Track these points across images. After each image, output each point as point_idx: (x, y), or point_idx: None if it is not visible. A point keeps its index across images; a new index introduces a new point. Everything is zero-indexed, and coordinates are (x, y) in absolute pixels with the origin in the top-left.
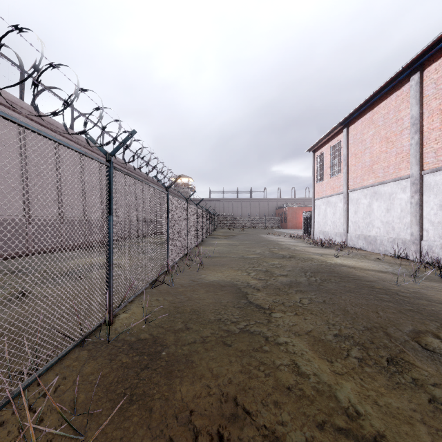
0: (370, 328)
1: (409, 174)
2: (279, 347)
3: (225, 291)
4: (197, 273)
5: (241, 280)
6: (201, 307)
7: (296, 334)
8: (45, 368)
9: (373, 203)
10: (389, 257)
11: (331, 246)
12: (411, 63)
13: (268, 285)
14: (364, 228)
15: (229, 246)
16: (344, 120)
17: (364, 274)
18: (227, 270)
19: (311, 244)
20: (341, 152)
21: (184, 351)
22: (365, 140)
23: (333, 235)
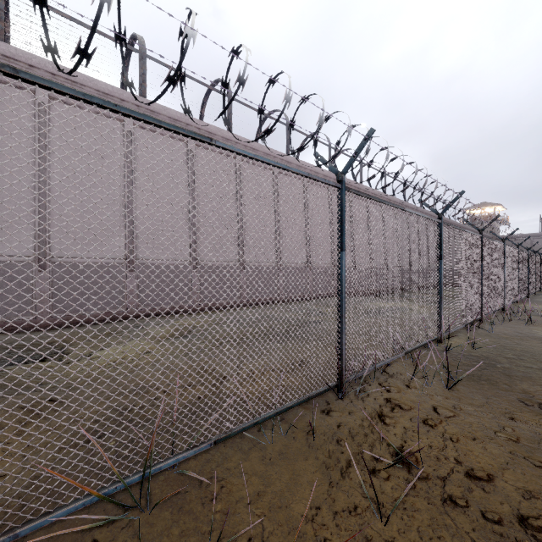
0: None
1: None
2: None
3: None
4: (524, 327)
5: None
6: (535, 350)
7: None
8: (416, 346)
9: None
10: None
11: None
12: None
13: None
14: None
15: None
16: None
17: None
18: None
19: None
20: None
21: (519, 368)
22: None
23: None
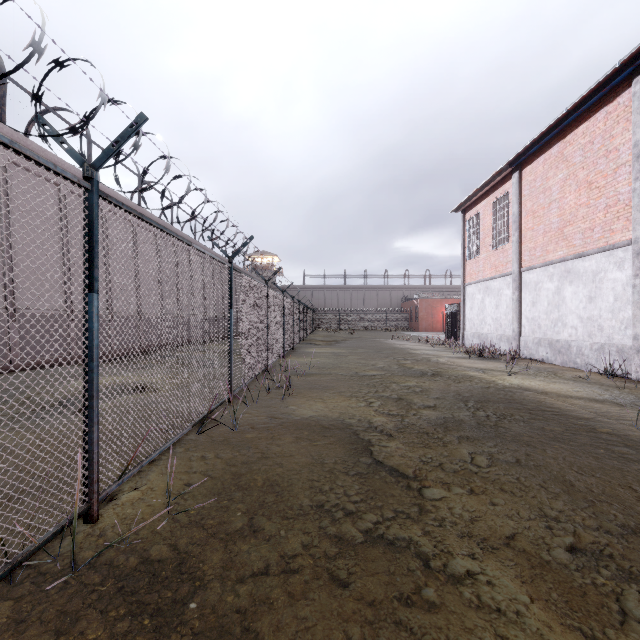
0: (638, 530)
1: (629, 239)
2: (459, 590)
3: (330, 439)
4: (282, 402)
5: (357, 415)
6: (284, 476)
7: (486, 547)
8: None
9: (564, 288)
10: (595, 374)
11: (495, 356)
12: (636, 55)
13: (407, 426)
14: (548, 329)
15: (334, 357)
16: (516, 159)
17: (567, 405)
18: (332, 397)
19: (461, 354)
20: (509, 211)
21: (239, 600)
22: (551, 188)
23: (495, 339)
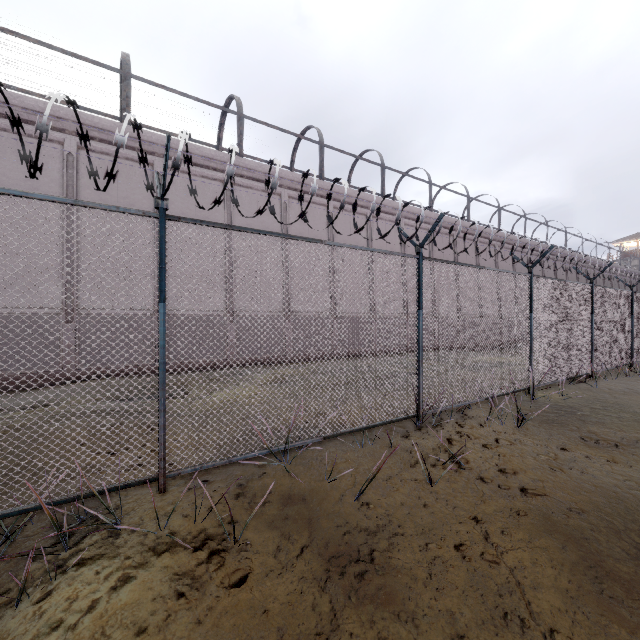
0: None
1: None
2: None
3: None
4: (639, 383)
5: None
6: (628, 403)
7: None
8: (499, 394)
9: None
10: None
11: None
12: None
13: None
14: None
15: None
16: None
17: None
18: None
19: None
20: None
21: (597, 416)
22: None
23: None
